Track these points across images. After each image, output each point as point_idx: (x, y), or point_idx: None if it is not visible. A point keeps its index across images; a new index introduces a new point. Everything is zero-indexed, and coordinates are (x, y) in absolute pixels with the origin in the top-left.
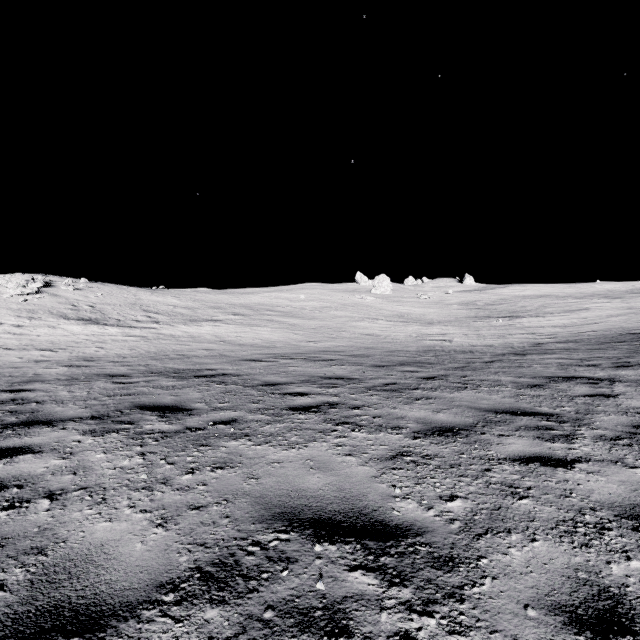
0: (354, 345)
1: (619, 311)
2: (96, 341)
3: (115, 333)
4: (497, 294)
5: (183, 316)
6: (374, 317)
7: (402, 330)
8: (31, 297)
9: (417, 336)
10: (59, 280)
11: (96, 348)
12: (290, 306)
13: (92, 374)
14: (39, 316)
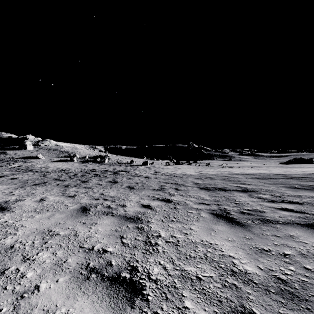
0: None
1: None
2: None
3: None
4: None
5: None
6: None
7: None
8: None
9: None
10: None
11: None
12: None
13: None
14: None
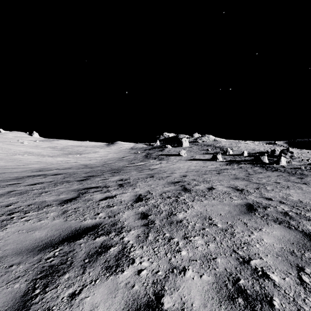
0: (50, 165)
1: (108, 152)
2: None
3: None
4: (60, 144)
5: None
6: (17, 153)
7: (48, 159)
8: None
9: (61, 161)
10: None
11: None
12: None
13: None
14: None
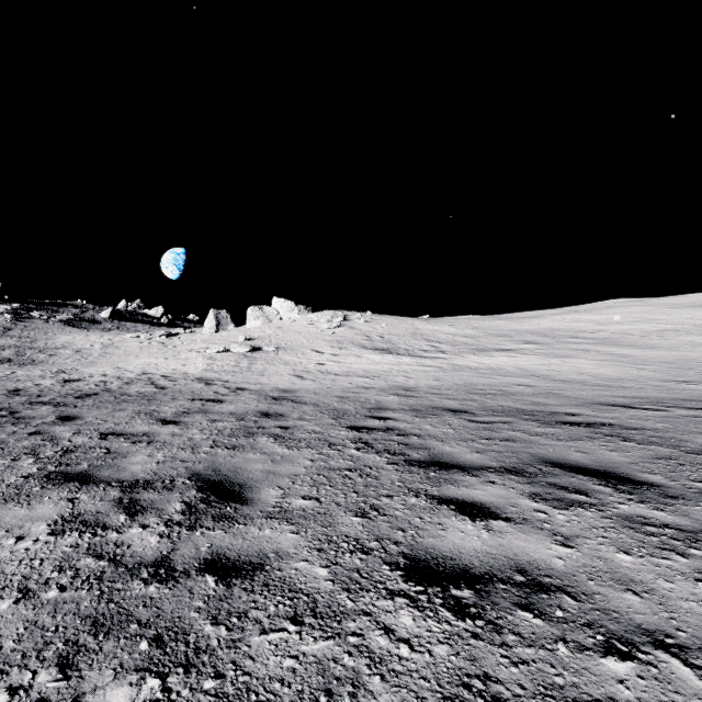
0: None
1: None
2: (399, 370)
3: (410, 363)
4: None
5: (467, 345)
6: None
7: None
8: (337, 330)
9: None
10: (351, 314)
11: (403, 377)
12: (602, 331)
13: (428, 406)
14: (345, 346)
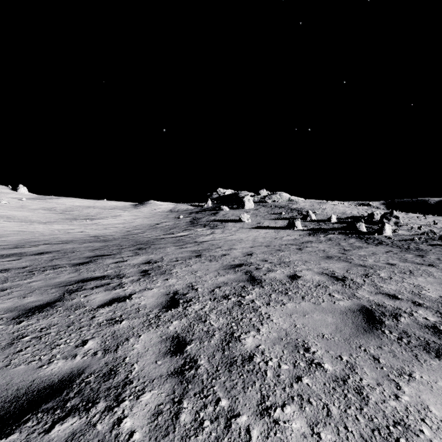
0: (37, 237)
1: (134, 217)
2: None
3: None
4: (61, 203)
5: None
6: None
7: (38, 227)
8: None
9: (58, 231)
10: None
11: None
12: None
13: None
14: None
